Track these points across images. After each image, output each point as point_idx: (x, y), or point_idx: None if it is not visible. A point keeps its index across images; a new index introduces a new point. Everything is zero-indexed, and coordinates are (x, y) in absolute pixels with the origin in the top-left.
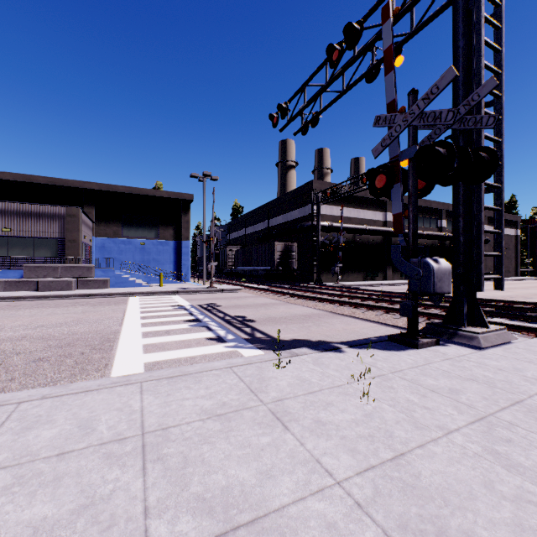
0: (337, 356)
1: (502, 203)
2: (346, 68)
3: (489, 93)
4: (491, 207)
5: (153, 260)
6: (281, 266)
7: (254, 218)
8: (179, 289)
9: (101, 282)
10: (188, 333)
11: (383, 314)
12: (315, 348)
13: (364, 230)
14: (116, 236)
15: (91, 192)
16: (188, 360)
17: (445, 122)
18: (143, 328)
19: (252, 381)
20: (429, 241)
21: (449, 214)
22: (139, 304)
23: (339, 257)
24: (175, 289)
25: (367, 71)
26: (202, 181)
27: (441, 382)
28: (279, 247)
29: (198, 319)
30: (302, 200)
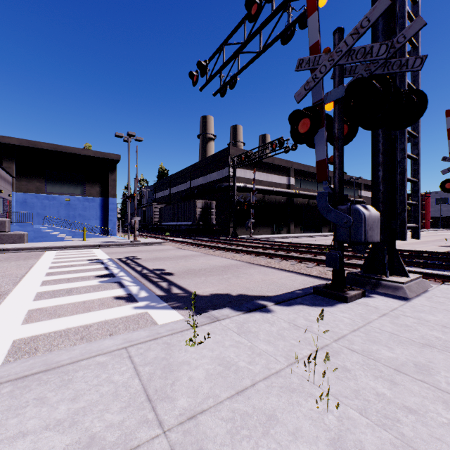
0: (265, 318)
1: (419, 152)
2: (264, 24)
3: (409, 41)
4: (411, 155)
5: (79, 216)
6: (201, 221)
7: (178, 179)
8: (101, 243)
9: (16, 236)
10: (94, 291)
11: (297, 263)
12: (239, 308)
13: (272, 191)
14: (39, 191)
15: (11, 147)
16: (79, 331)
17: (376, 57)
18: (42, 287)
19: (154, 373)
20: None
21: None
22: (52, 259)
23: (252, 213)
24: (98, 242)
25: (284, 31)
26: (127, 141)
27: (398, 352)
28: (200, 205)
29: (112, 273)
30: (220, 164)
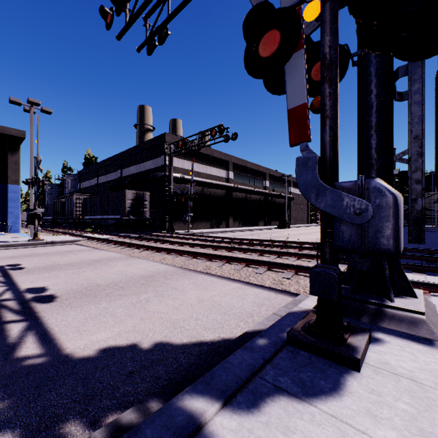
0: None
1: None
2: None
3: None
4: None
5: None
6: (132, 215)
7: (107, 167)
8: None
9: None
10: None
11: (243, 267)
12: None
13: (211, 184)
14: None
15: None
16: None
17: None
18: None
19: None
20: (258, 196)
21: (270, 177)
22: None
23: (190, 206)
24: None
25: None
26: (30, 112)
27: None
28: (130, 196)
29: None
30: (155, 152)
